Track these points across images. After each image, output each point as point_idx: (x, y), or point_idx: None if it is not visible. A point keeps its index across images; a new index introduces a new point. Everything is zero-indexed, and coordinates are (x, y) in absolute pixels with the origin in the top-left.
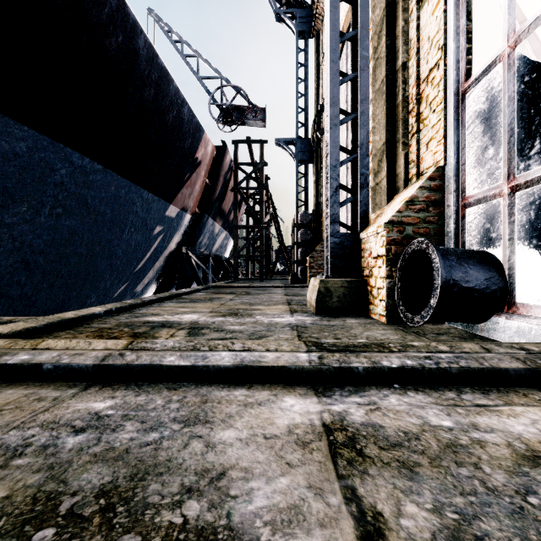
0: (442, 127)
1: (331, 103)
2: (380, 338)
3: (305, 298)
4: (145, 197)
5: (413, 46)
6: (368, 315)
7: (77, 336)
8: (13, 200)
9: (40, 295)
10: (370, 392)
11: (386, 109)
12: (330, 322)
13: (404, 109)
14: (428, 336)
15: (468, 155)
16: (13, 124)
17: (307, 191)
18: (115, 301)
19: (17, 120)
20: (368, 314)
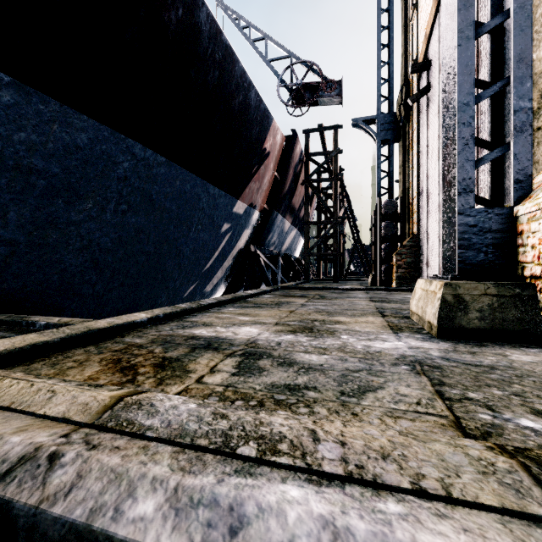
0: None
1: (460, 6)
2: None
3: (401, 306)
4: (211, 192)
5: None
6: (540, 345)
7: (89, 359)
8: (78, 197)
9: (111, 294)
10: None
11: None
12: (479, 357)
13: None
14: None
15: None
16: (73, 114)
17: (391, 176)
18: (185, 301)
19: (76, 109)
20: (541, 343)
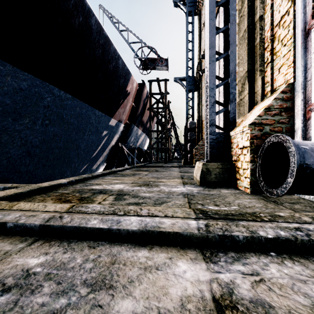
0: (292, 55)
1: (210, 47)
2: (248, 206)
3: (192, 174)
4: (97, 114)
5: (268, 3)
6: (235, 187)
7: (45, 199)
8: (20, 116)
9: (37, 171)
10: (251, 260)
11: (248, 49)
12: (210, 192)
13: (261, 47)
14: (285, 205)
15: (313, 73)
16: (19, 71)
17: (193, 108)
18: (81, 174)
19: (21, 69)
20: (236, 186)
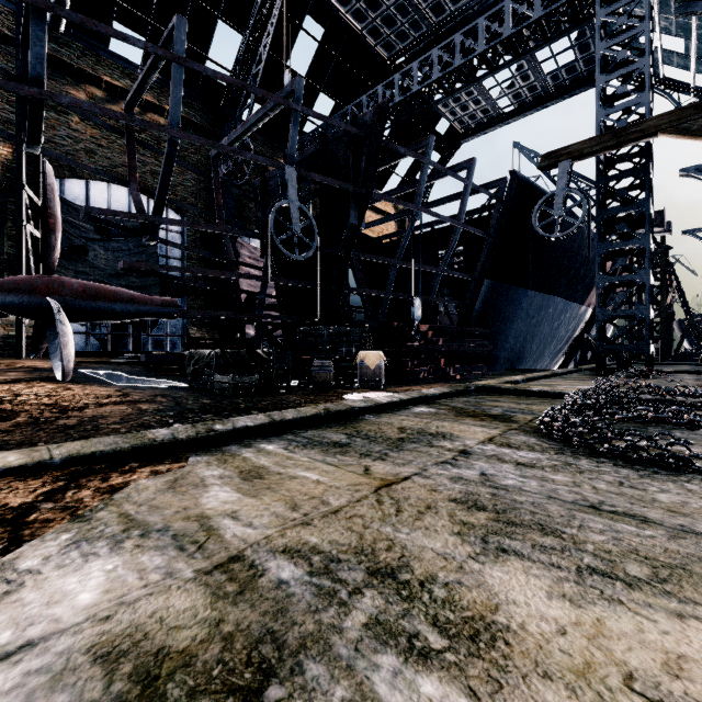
0: None
1: None
2: None
3: None
4: (572, 306)
5: None
6: None
7: None
8: (536, 323)
9: (527, 363)
10: None
11: None
12: None
13: None
14: None
15: None
16: (545, 295)
17: None
18: None
19: (546, 293)
20: None
